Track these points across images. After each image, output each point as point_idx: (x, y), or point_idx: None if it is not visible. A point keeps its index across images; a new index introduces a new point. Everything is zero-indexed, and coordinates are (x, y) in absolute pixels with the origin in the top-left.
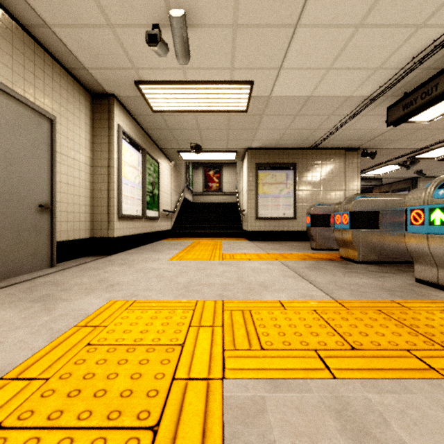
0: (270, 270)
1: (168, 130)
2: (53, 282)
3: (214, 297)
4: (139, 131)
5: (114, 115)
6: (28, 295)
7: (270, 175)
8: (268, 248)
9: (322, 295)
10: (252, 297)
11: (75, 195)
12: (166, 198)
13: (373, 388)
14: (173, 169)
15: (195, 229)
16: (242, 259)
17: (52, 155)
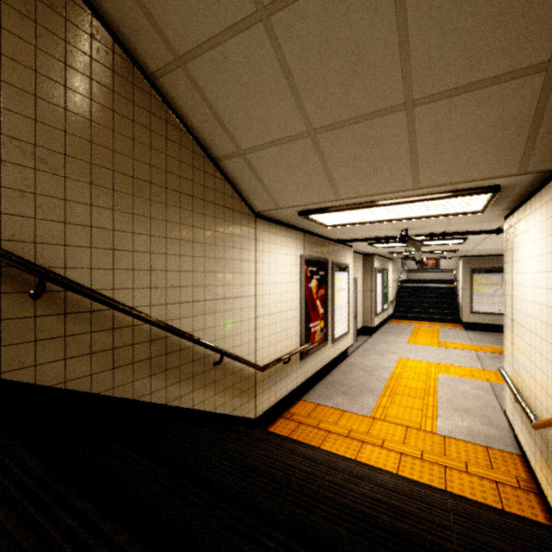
0: (464, 355)
1: (398, 255)
2: (369, 348)
3: (435, 362)
4: (380, 260)
5: (374, 264)
6: (369, 352)
7: (485, 277)
8: (476, 339)
9: (480, 367)
10: (450, 364)
11: (359, 308)
12: (390, 290)
13: (469, 380)
14: (393, 264)
15: (413, 313)
16: (451, 347)
17: (356, 295)
